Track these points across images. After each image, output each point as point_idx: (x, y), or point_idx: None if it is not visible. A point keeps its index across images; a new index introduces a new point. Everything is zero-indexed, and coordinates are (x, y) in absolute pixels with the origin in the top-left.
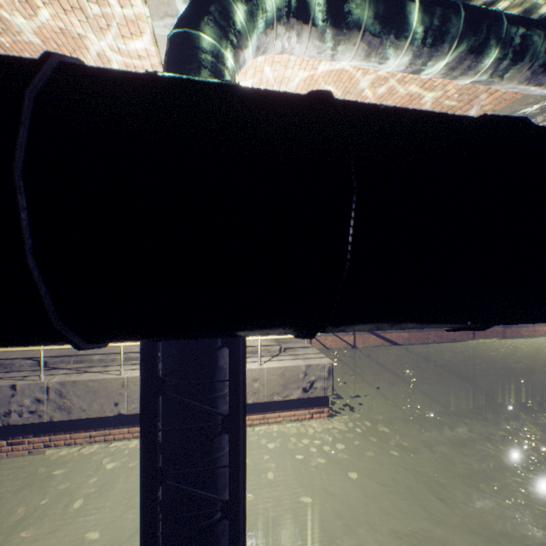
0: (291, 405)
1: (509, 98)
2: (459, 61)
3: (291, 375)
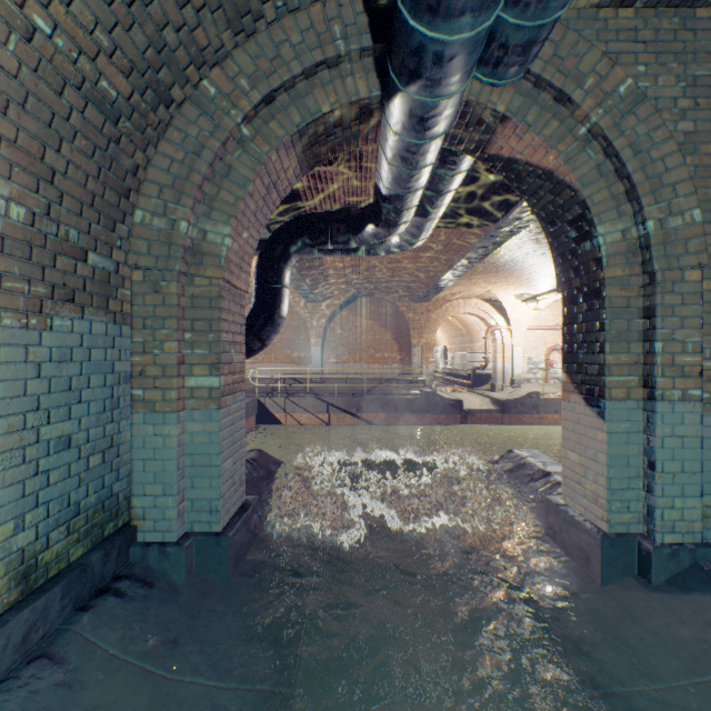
0: None
1: None
2: None
3: None
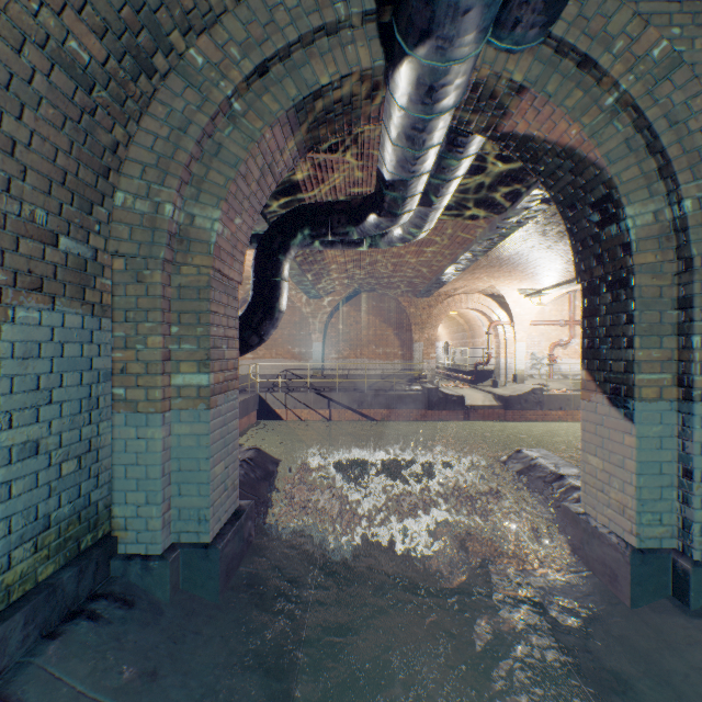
0: None
1: None
2: None
3: None
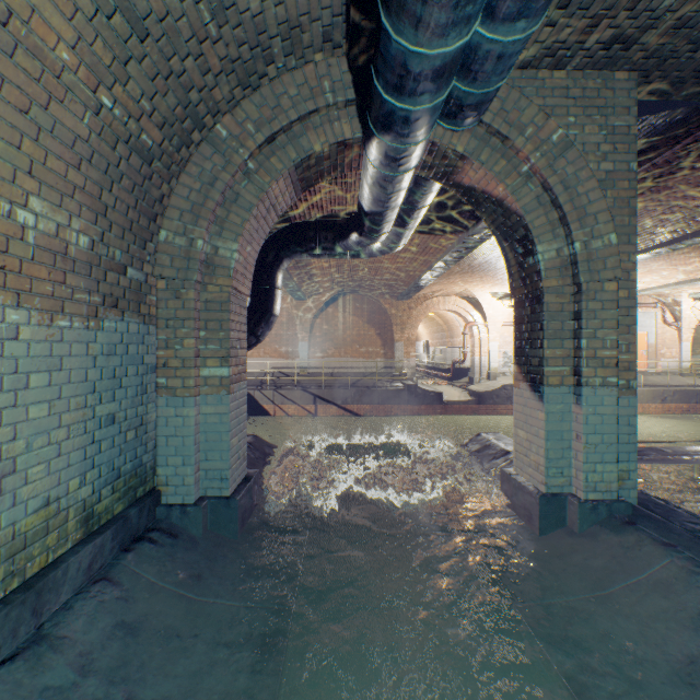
0: None
1: None
2: None
3: None
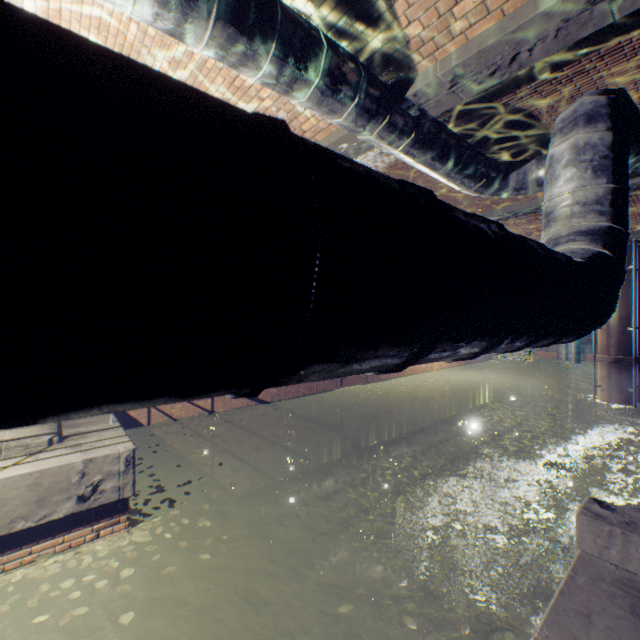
0: (56, 529)
1: (327, 129)
2: (230, 40)
3: (55, 482)
